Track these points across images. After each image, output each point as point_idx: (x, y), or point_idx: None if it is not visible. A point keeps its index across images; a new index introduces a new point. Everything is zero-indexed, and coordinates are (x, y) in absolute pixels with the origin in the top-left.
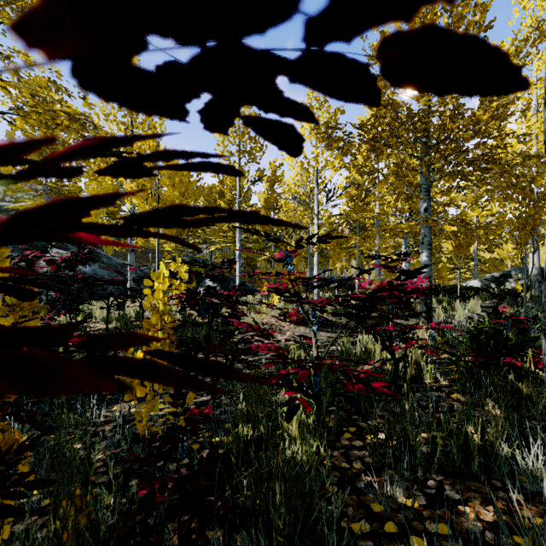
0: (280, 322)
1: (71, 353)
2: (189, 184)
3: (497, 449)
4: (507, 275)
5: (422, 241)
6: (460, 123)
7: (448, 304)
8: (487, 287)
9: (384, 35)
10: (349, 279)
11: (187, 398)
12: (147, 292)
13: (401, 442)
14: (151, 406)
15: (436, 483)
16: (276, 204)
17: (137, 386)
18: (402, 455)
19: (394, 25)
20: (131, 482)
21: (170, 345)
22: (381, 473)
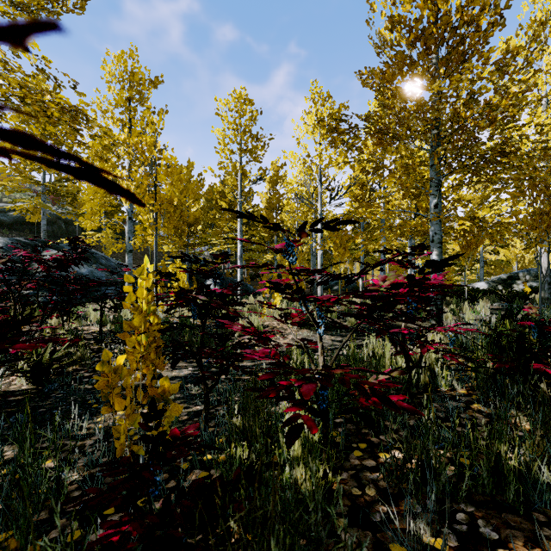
0: (282, 324)
1: (57, 358)
2: (190, 184)
3: (537, 473)
4: (514, 276)
5: (432, 238)
6: (474, 111)
7: (455, 306)
8: (494, 289)
9: (392, 20)
10: (362, 272)
11: (174, 411)
12: (127, 289)
13: (422, 464)
14: (131, 421)
15: (467, 516)
16: (279, 205)
17: (116, 397)
18: (427, 485)
19: (403, 8)
20: (107, 510)
21: (156, 350)
22: (399, 501)
